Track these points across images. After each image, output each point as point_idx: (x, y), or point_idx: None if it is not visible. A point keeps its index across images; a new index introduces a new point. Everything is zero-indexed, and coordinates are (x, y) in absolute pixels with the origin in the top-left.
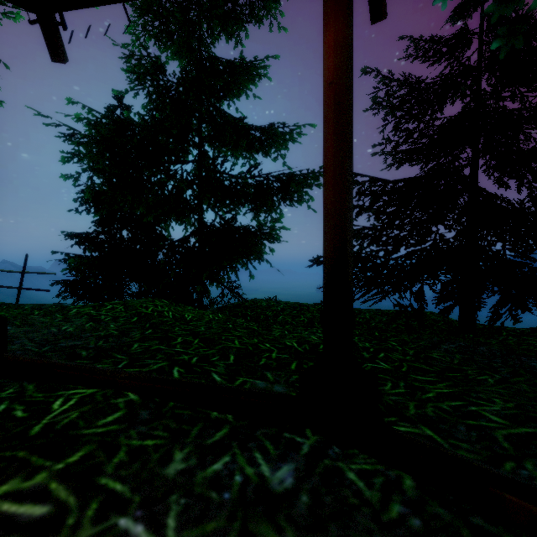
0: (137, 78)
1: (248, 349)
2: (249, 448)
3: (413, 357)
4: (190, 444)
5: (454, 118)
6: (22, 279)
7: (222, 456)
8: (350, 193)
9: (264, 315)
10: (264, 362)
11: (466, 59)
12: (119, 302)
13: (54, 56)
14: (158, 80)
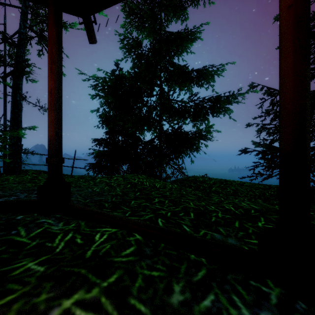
0: (127, 51)
1: (200, 209)
2: (226, 290)
3: None
4: (182, 279)
5: None
6: (73, 162)
7: (208, 294)
8: (308, 93)
9: (202, 186)
10: (214, 219)
11: None
12: (120, 175)
13: (90, 40)
14: (138, 51)
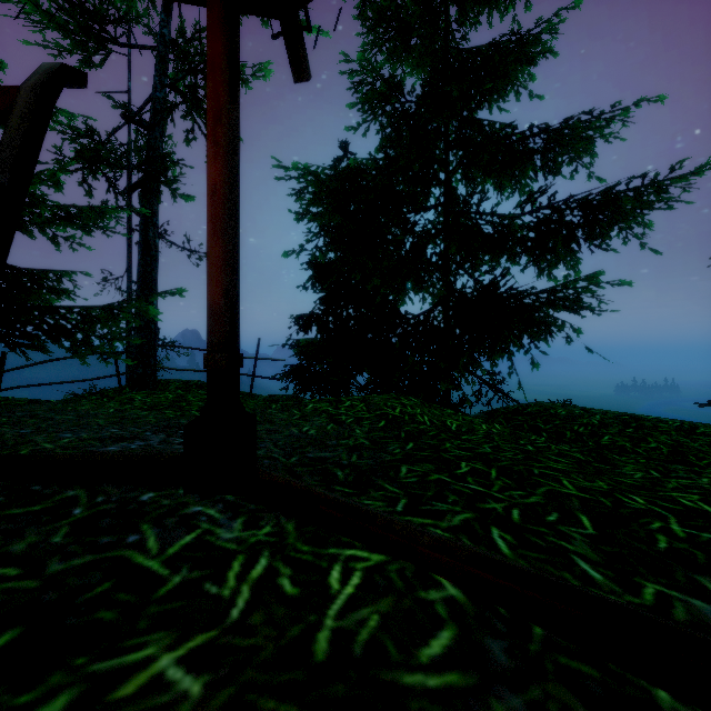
0: (369, 109)
1: (603, 504)
2: None
3: None
4: None
5: None
6: (255, 366)
7: None
8: None
9: (571, 430)
10: (667, 543)
11: None
12: (357, 398)
13: (296, 75)
14: (394, 105)
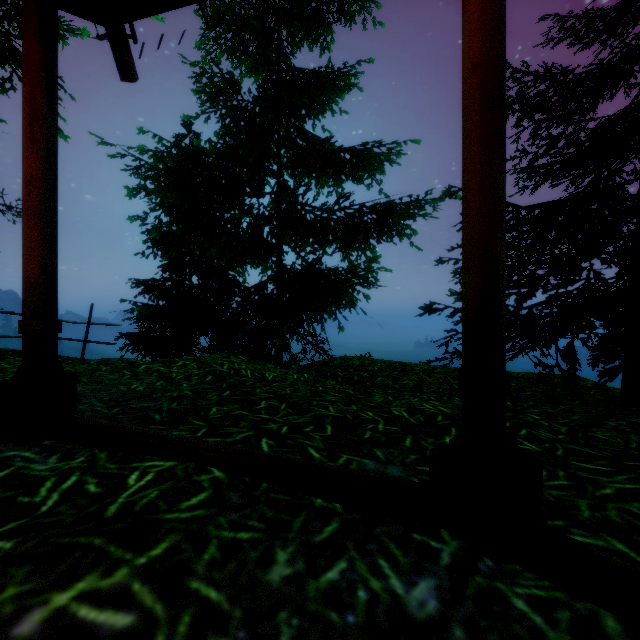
0: (208, 99)
1: (347, 418)
2: (370, 552)
3: (567, 436)
4: (293, 540)
5: (616, 118)
6: (87, 331)
7: (337, 561)
8: (503, 213)
9: (358, 375)
10: (370, 435)
11: (632, 38)
12: (191, 358)
13: (123, 75)
14: (231, 101)
